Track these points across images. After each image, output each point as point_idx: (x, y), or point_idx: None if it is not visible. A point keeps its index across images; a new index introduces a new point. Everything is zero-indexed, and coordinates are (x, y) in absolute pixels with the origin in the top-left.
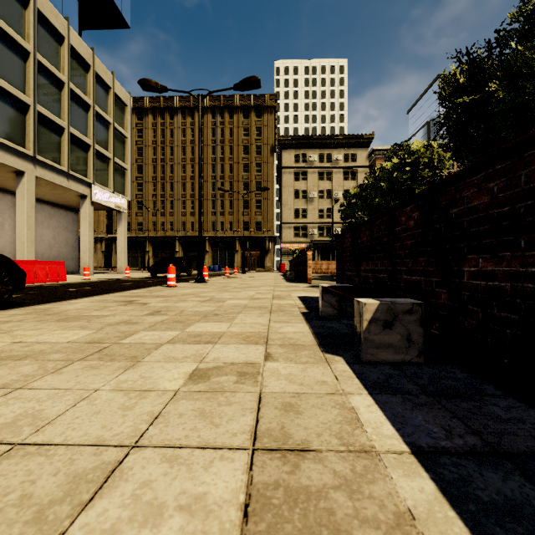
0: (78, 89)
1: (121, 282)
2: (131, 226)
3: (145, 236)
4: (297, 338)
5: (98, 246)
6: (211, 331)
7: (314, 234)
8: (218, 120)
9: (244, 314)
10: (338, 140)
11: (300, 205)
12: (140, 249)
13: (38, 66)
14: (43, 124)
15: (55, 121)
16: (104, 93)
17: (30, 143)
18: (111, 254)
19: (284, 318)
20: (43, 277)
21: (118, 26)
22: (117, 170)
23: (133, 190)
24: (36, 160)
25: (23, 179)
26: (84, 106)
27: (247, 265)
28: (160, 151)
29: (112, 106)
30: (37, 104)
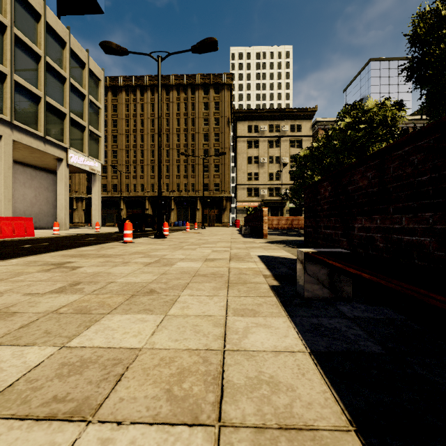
0: (55, 63)
1: (85, 237)
2: (107, 187)
3: (119, 196)
4: (288, 386)
5: (79, 204)
6: (117, 346)
7: (265, 194)
8: (182, 96)
9: (190, 291)
10: (286, 113)
11: (253, 169)
12: (115, 207)
13: (15, 39)
14: (21, 92)
15: (32, 90)
16: (80, 68)
17: (7, 109)
18: (91, 211)
19: (249, 300)
20: (9, 232)
21: (93, 11)
22: (91, 137)
23: (109, 156)
24: (13, 125)
25: (1, 142)
26: (61, 79)
27: (206, 221)
28: (132, 123)
29: (86, 80)
30: (14, 73)
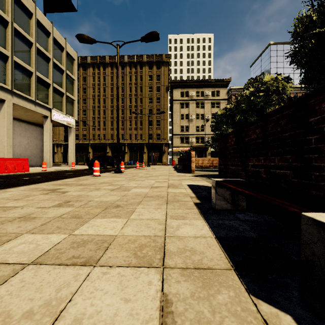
0: (42, 47)
1: (65, 173)
2: (79, 136)
3: (87, 143)
4: (201, 252)
5: (59, 149)
6: (102, 234)
7: (193, 141)
8: (133, 71)
9: (143, 206)
10: (208, 83)
11: (184, 123)
12: (85, 151)
13: (14, 31)
14: (18, 69)
15: (26, 67)
16: (60, 51)
17: (9, 81)
18: (67, 154)
19: (180, 211)
20: (12, 169)
21: (69, 10)
22: (68, 101)
23: (80, 114)
24: (13, 93)
25: (4, 104)
26: (46, 59)
27: (151, 161)
28: (97, 90)
29: (65, 59)
30: (13, 56)
